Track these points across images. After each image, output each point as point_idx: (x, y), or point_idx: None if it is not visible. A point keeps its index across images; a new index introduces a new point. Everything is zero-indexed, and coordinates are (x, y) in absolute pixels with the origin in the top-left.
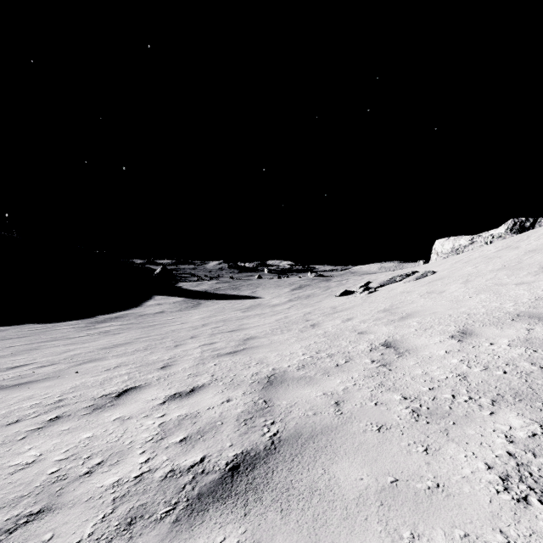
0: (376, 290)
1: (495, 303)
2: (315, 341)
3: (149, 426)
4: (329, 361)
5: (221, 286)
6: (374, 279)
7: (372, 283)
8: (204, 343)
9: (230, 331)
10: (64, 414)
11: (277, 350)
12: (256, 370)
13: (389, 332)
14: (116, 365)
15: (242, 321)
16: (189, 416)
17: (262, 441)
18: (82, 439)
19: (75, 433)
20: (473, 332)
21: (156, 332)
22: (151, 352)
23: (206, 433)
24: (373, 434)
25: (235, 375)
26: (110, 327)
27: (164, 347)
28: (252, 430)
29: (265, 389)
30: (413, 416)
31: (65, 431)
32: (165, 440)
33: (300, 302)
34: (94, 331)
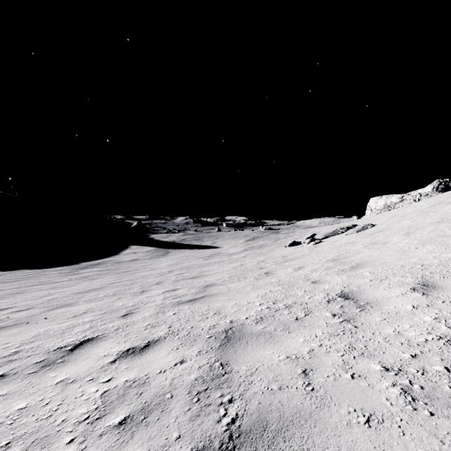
0: (321, 241)
1: (446, 254)
2: (270, 290)
3: (91, 395)
4: (288, 314)
5: (186, 237)
6: (318, 232)
7: (318, 235)
8: (167, 289)
9: (192, 277)
10: (10, 371)
11: (235, 299)
12: (214, 322)
13: (343, 282)
14: (84, 311)
15: (203, 268)
16: (137, 382)
17: (217, 433)
18: (13, 411)
19: (10, 401)
20: (435, 284)
21: (128, 277)
22: (118, 298)
23: (151, 411)
24: (363, 431)
25: (192, 327)
26: (90, 272)
27: (131, 293)
28: (205, 411)
29: (223, 347)
30: (407, 400)
31: (1, 397)
32: (102, 421)
33: (254, 251)
34: (76, 276)
